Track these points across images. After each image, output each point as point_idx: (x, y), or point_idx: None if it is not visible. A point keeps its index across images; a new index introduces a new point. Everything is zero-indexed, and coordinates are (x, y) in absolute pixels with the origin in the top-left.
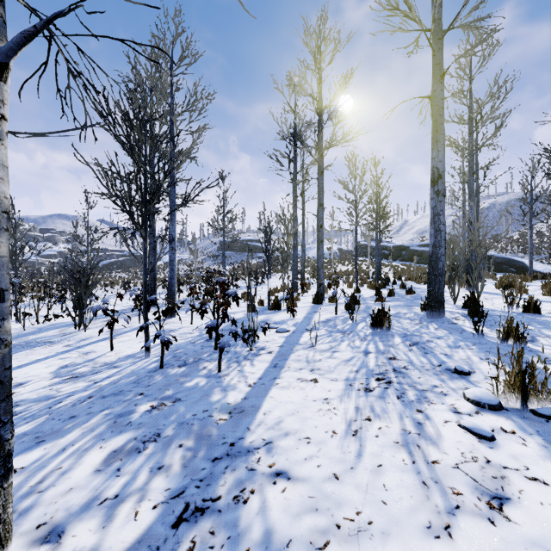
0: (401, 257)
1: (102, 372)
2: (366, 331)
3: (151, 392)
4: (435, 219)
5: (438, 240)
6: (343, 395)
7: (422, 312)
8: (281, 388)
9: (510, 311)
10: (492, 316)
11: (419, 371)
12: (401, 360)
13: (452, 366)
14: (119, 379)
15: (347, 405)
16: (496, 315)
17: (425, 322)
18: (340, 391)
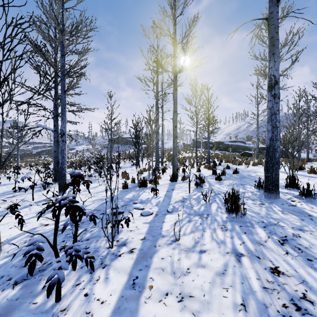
0: (219, 148)
1: None
2: (221, 214)
3: None
4: (272, 117)
5: (275, 135)
6: None
7: (257, 192)
8: None
9: None
10: None
11: None
12: (289, 275)
13: None
14: None
15: None
16: None
17: (266, 203)
18: None
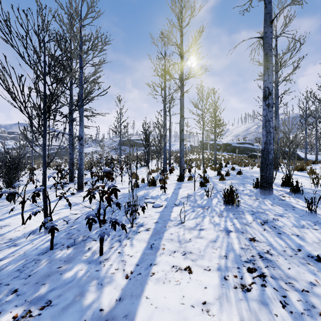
0: (227, 150)
1: (0, 251)
2: (220, 206)
3: (26, 287)
4: (266, 124)
5: (269, 139)
6: (222, 297)
7: (255, 190)
8: (157, 282)
9: (316, 189)
10: (307, 194)
11: (284, 258)
12: (261, 242)
13: (311, 251)
14: (7, 263)
15: (230, 319)
16: (310, 193)
17: (260, 198)
18: (216, 288)
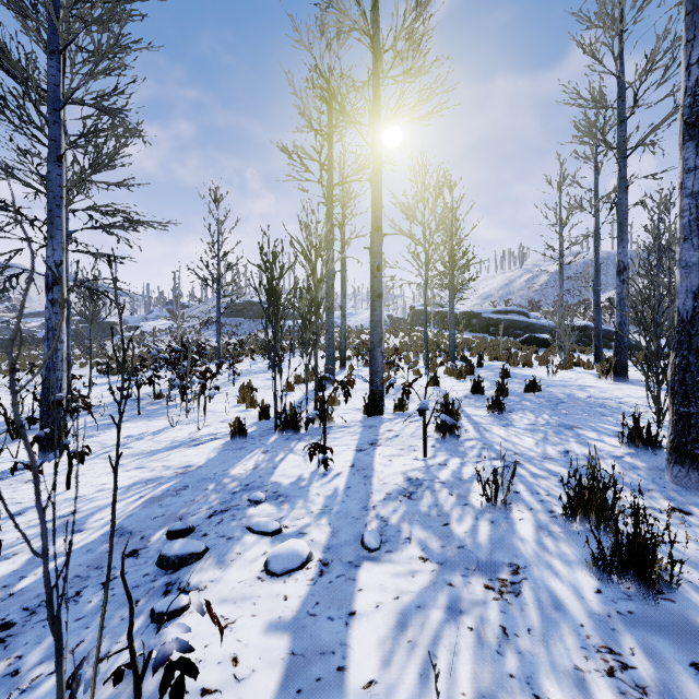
0: (471, 327)
1: None
2: (569, 572)
3: None
4: None
5: None
6: None
7: (635, 459)
8: None
9: None
10: None
11: None
12: None
13: None
14: None
15: None
16: None
17: (696, 507)
18: None
